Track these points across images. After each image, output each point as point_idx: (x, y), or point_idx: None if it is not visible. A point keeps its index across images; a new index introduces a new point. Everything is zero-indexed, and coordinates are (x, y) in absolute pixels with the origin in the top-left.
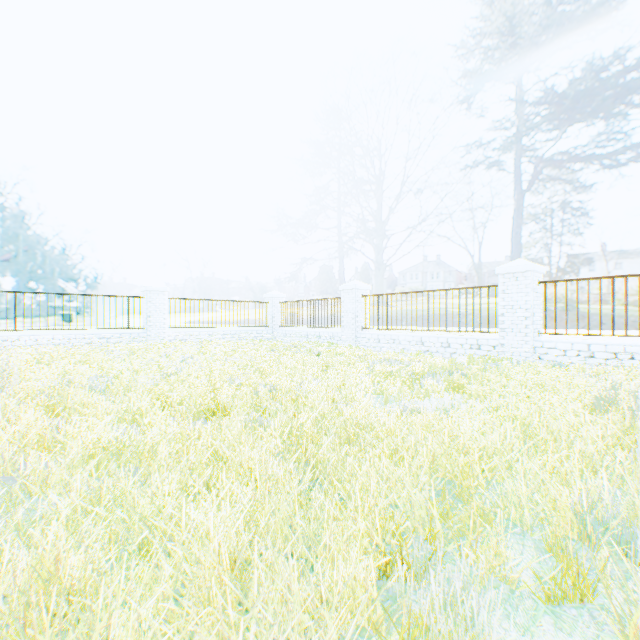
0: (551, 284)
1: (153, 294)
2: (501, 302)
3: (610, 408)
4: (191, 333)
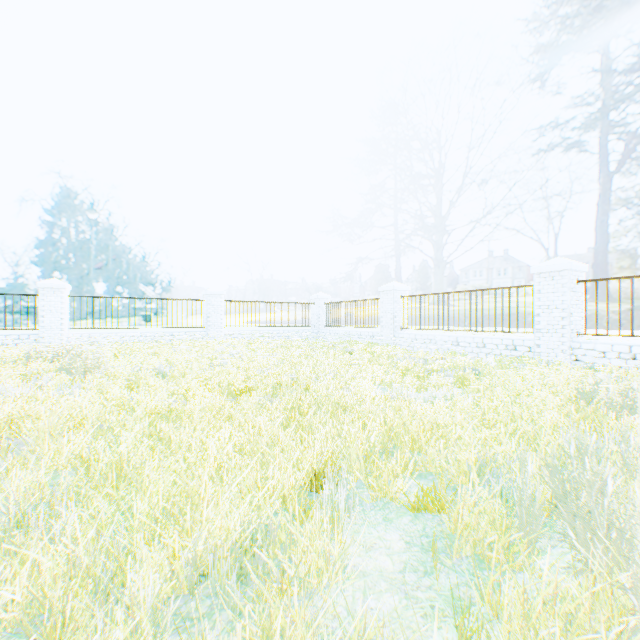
0: (639, 279)
1: (212, 297)
2: (536, 302)
3: (592, 403)
4: (244, 332)
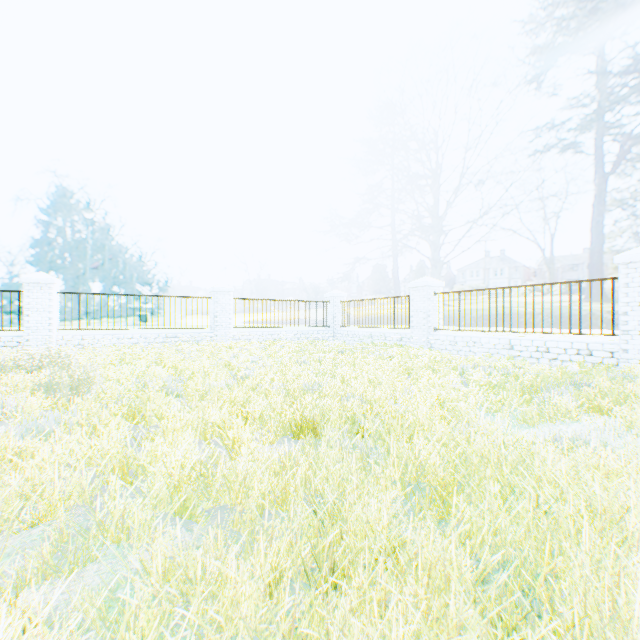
0: None
1: (219, 295)
2: (623, 298)
3: None
4: (254, 333)
